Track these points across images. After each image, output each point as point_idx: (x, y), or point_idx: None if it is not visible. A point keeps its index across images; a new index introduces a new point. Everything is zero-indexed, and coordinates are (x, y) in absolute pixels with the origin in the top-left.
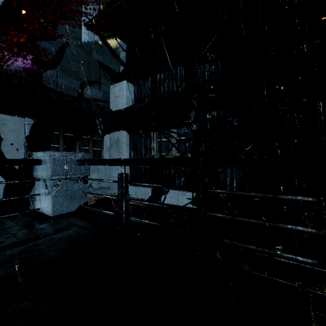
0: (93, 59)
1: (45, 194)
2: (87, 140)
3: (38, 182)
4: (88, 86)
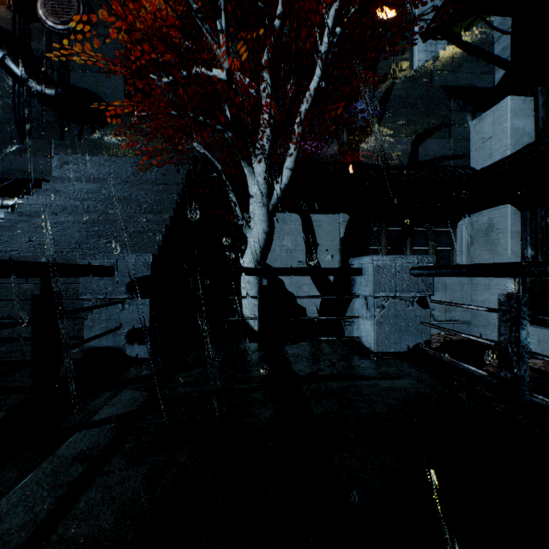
0: (435, 88)
1: (366, 318)
2: (424, 235)
3: (357, 299)
4: (426, 140)
